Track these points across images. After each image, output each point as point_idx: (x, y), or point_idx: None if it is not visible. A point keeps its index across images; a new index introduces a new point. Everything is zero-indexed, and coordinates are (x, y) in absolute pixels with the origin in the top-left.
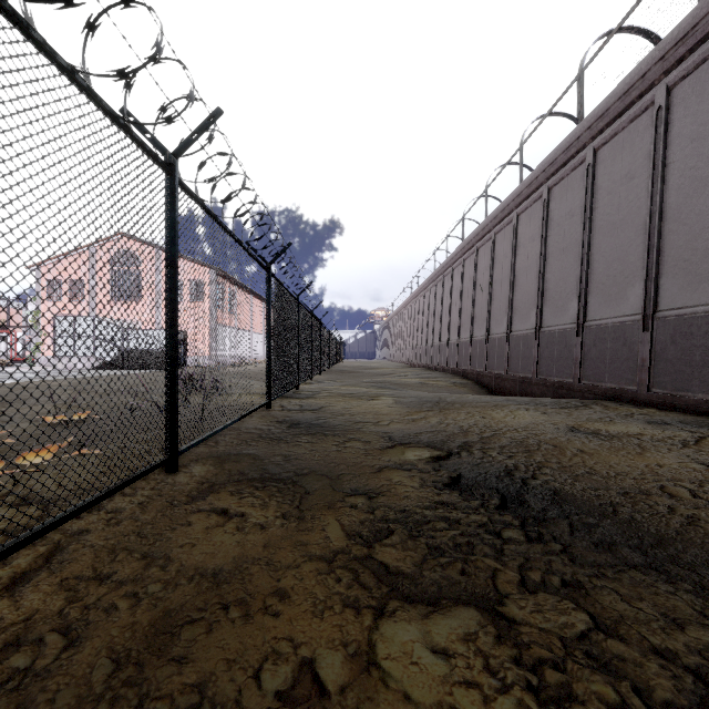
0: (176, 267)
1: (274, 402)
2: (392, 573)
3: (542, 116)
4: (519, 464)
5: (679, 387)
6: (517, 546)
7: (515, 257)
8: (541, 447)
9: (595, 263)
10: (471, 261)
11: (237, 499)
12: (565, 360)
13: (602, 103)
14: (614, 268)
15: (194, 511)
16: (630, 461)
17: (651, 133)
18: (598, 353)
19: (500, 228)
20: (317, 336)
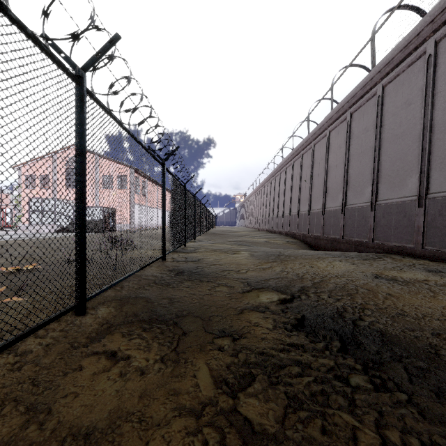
0: (84, 156)
1: (168, 255)
2: (257, 432)
3: (345, 67)
4: (346, 307)
5: (445, 245)
6: (367, 396)
7: (328, 159)
8: (358, 291)
9: (383, 162)
10: (298, 163)
11: (127, 340)
12: (362, 227)
13: (388, 54)
14: (397, 165)
15: (88, 354)
16: (429, 303)
17: (424, 73)
18: (386, 222)
19: (317, 141)
20: (198, 211)
